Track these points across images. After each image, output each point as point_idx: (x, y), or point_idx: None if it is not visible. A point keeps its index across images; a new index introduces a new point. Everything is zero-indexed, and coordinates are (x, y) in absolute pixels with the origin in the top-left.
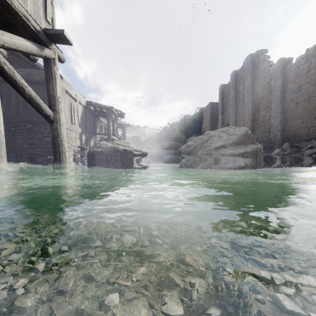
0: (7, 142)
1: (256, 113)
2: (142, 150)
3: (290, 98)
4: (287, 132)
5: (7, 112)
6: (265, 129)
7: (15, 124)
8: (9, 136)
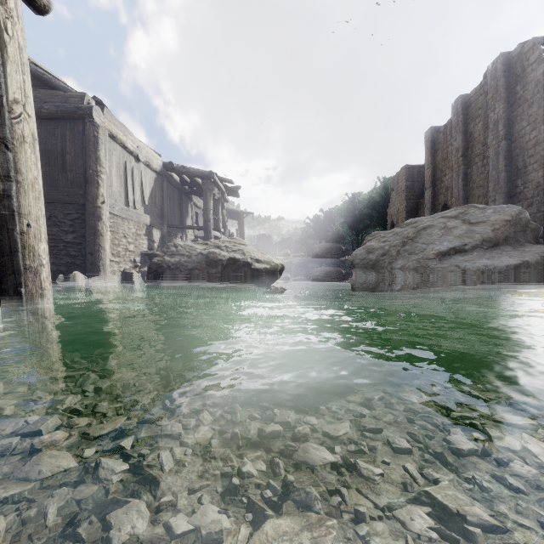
0: None
1: (519, 178)
2: (273, 259)
3: None
4: None
5: None
6: (542, 211)
7: None
8: None
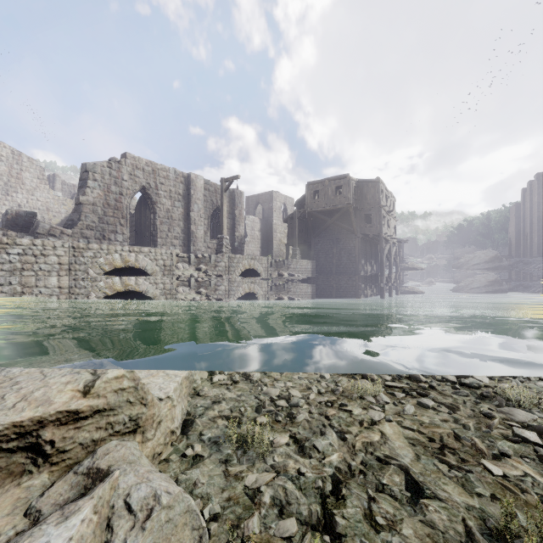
0: None
1: (542, 229)
2: (422, 267)
3: None
4: None
5: None
6: None
7: None
8: None
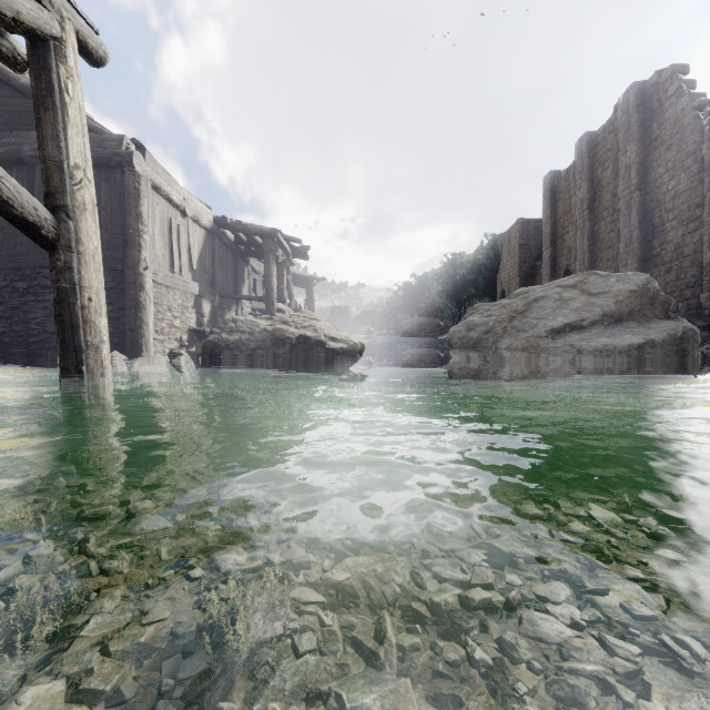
0: (7, 320)
1: (655, 237)
2: (352, 338)
3: None
4: None
5: (8, 243)
6: (682, 279)
7: (27, 272)
8: (13, 304)
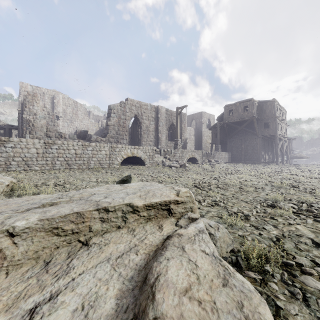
0: None
1: None
2: (307, 156)
3: None
4: None
5: None
6: None
7: None
8: None
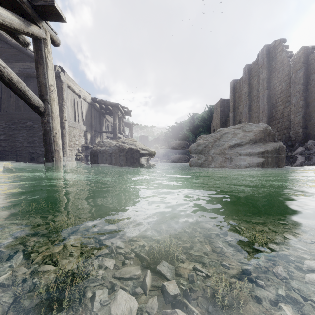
0: (6, 141)
1: (273, 108)
2: (150, 149)
3: (314, 91)
4: (311, 128)
5: (7, 109)
6: (283, 125)
7: (15, 121)
8: (9, 134)
